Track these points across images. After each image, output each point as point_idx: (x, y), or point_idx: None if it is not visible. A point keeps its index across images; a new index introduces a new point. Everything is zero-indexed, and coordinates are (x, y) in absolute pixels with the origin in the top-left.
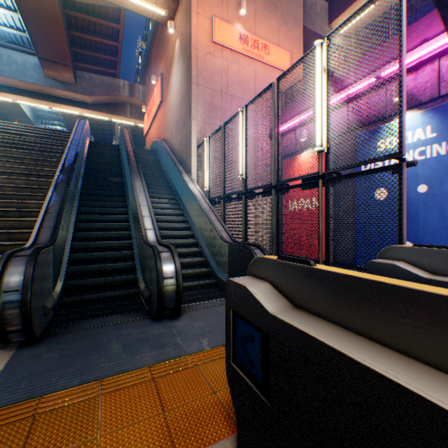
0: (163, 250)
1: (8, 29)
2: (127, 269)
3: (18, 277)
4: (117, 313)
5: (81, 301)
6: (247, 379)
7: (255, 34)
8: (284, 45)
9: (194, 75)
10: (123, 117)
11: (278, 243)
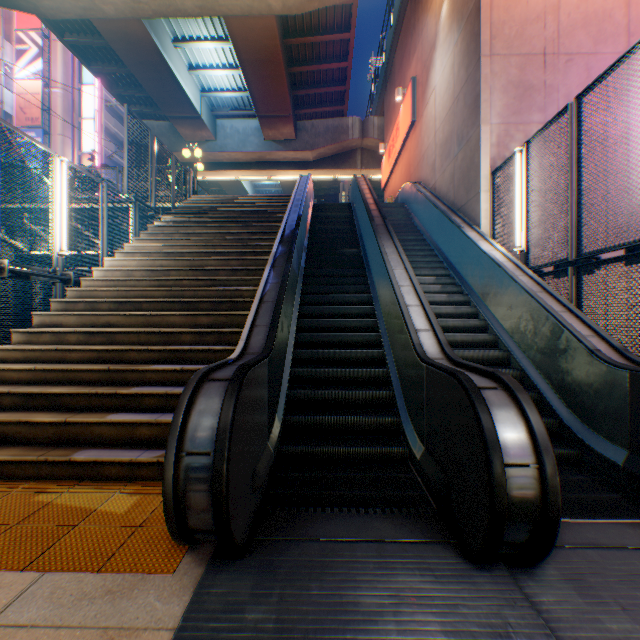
0: (482, 385)
1: (230, 93)
2: (377, 403)
3: (209, 425)
4: (374, 505)
5: (308, 455)
6: None
7: None
8: None
9: (485, 40)
10: (351, 171)
11: None
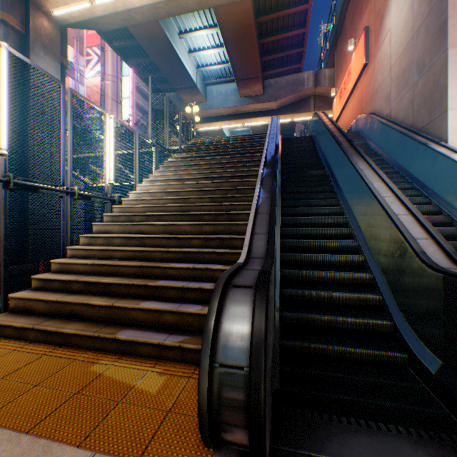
0: None
1: (216, 66)
2: (362, 305)
3: (239, 336)
4: (393, 421)
5: (303, 350)
6: None
7: None
8: None
9: None
10: (305, 113)
11: None
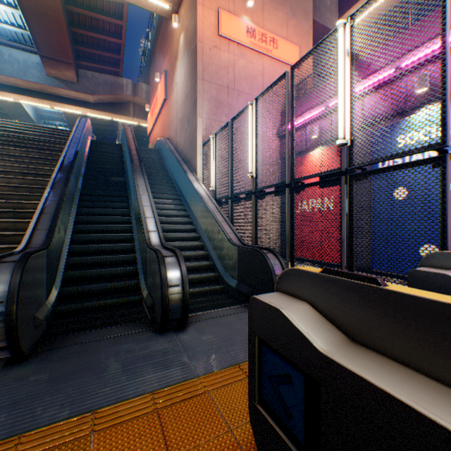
0: (167, 255)
1: (9, 26)
2: (128, 274)
3: (2, 287)
4: (117, 323)
5: (78, 309)
6: (281, 434)
7: (262, 27)
8: (293, 39)
9: (200, 70)
10: (126, 117)
11: (293, 246)
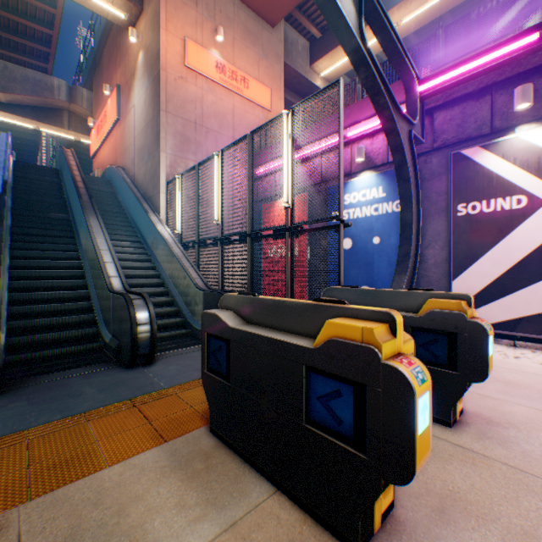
0: (135, 298)
1: None
2: (84, 323)
3: None
4: (82, 366)
5: (30, 359)
6: (217, 376)
7: (233, 64)
8: (265, 80)
9: (164, 101)
10: (58, 128)
11: (253, 289)
